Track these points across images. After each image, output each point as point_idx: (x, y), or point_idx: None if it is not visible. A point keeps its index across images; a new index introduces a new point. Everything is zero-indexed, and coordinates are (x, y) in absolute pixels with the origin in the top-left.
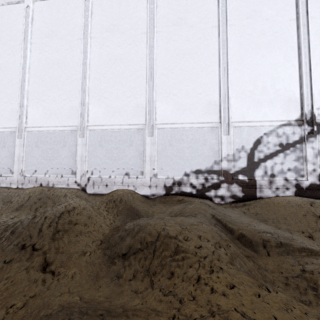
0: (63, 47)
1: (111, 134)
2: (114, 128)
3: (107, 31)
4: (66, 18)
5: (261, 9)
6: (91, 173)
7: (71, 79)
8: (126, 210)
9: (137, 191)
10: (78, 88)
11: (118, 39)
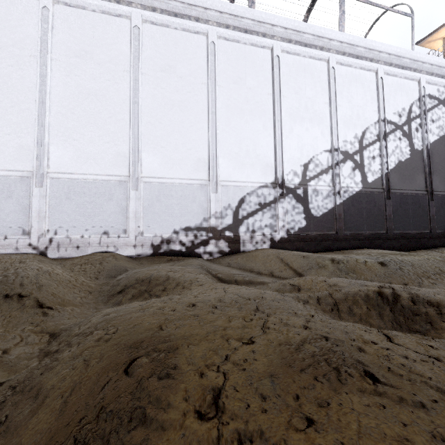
0: (5, 61)
1: (83, 185)
2: (88, 178)
3: (76, 57)
4: (9, 22)
5: (245, 77)
6: (55, 233)
7: (19, 107)
8: (109, 270)
9: (119, 252)
10: (31, 121)
11: (93, 71)
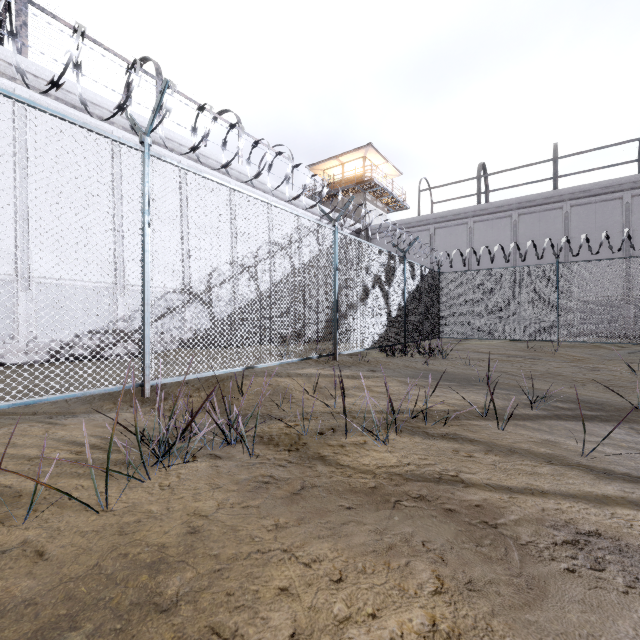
0: None
1: None
2: None
3: None
4: None
5: (153, 186)
6: None
7: None
8: None
9: (5, 360)
10: None
11: None
